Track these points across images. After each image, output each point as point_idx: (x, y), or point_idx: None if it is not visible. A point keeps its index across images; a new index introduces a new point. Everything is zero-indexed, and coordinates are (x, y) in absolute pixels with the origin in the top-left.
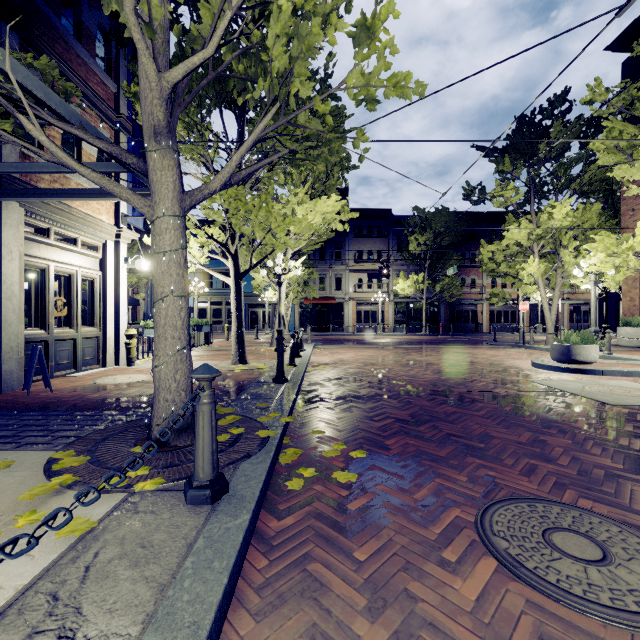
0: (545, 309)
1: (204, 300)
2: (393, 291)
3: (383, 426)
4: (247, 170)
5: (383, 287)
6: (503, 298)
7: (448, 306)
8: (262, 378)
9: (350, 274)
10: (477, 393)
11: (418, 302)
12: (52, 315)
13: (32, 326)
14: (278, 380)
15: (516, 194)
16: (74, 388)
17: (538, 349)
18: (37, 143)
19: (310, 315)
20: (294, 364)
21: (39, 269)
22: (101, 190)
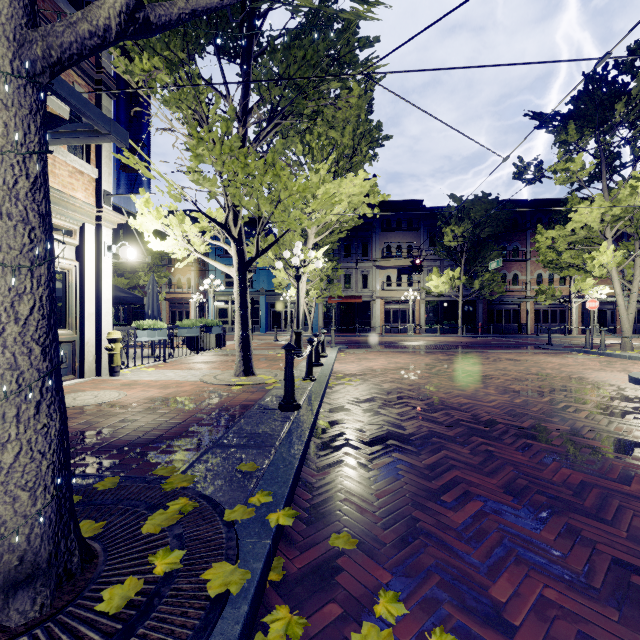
0: (620, 307)
1: (225, 299)
2: (425, 289)
3: (466, 524)
4: (189, 0)
5: (414, 284)
6: (552, 295)
7: (486, 305)
8: (266, 400)
9: (377, 271)
10: (591, 435)
11: (453, 300)
12: None
13: None
14: (285, 407)
15: (581, 169)
16: None
17: (614, 356)
18: None
19: (335, 315)
20: (312, 377)
21: None
22: None
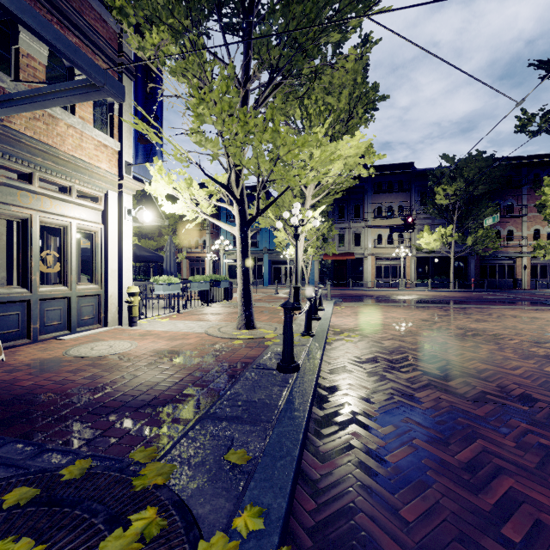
0: None
1: (234, 258)
2: (416, 246)
3: None
4: None
5: (404, 242)
6: None
7: (479, 260)
8: (264, 358)
9: (369, 230)
10: None
11: (443, 257)
12: (36, 271)
13: (44, 282)
14: (284, 368)
15: None
16: (34, 362)
17: None
18: (14, 74)
19: (329, 270)
20: (310, 333)
21: (20, 219)
22: (28, 92)
